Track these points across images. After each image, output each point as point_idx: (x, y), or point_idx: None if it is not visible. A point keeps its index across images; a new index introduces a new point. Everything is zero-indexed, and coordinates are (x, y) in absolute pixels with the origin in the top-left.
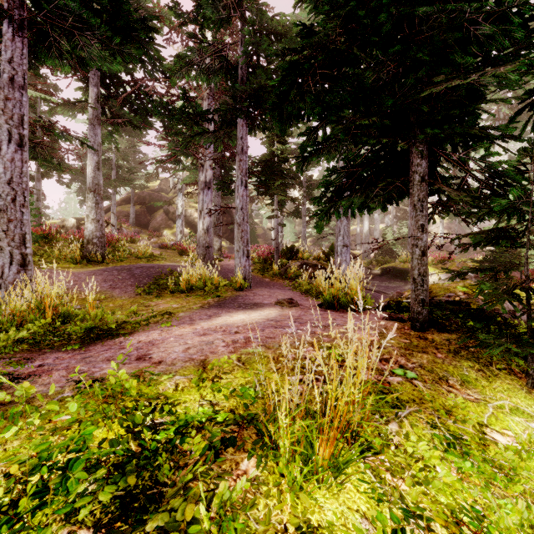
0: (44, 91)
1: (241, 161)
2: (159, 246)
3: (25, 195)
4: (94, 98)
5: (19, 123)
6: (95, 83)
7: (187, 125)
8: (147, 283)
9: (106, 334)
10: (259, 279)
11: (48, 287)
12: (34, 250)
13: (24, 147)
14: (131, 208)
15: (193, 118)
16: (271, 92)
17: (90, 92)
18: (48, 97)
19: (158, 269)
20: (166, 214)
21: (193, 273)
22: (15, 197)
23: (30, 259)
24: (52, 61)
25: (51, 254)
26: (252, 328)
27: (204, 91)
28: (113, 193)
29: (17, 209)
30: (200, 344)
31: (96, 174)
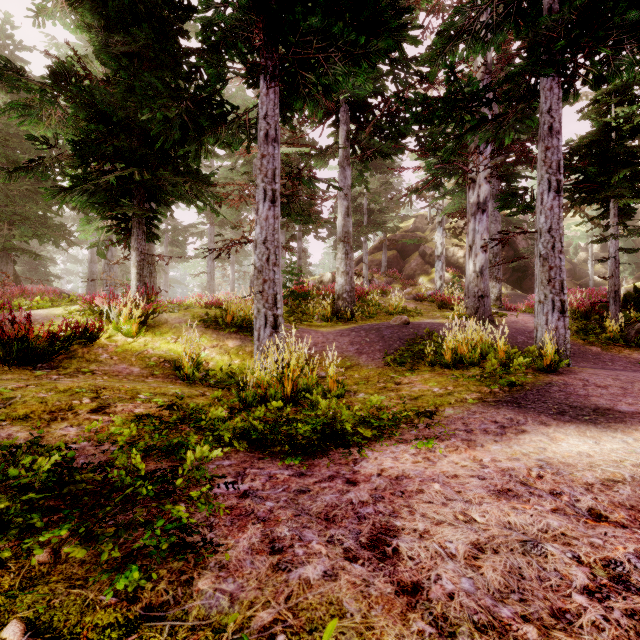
0: (300, 145)
1: (548, 150)
2: (414, 298)
3: (276, 253)
4: (344, 137)
5: (272, 179)
6: (345, 121)
7: (452, 122)
8: (398, 348)
9: (337, 440)
10: (578, 348)
11: (287, 357)
12: (294, 308)
13: (276, 202)
14: (383, 255)
15: (462, 105)
16: (617, 1)
17: (340, 132)
18: (302, 149)
19: (413, 330)
20: (421, 258)
21: (463, 338)
22: (269, 256)
23: (280, 321)
24: (300, 102)
25: (307, 311)
26: (637, 506)
27: (477, 71)
28: (365, 241)
29: (270, 269)
30: (506, 539)
31: (345, 222)
